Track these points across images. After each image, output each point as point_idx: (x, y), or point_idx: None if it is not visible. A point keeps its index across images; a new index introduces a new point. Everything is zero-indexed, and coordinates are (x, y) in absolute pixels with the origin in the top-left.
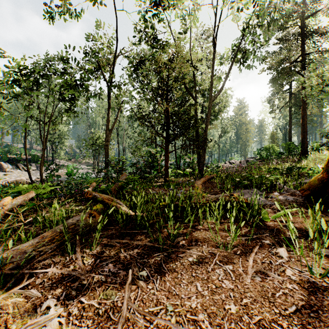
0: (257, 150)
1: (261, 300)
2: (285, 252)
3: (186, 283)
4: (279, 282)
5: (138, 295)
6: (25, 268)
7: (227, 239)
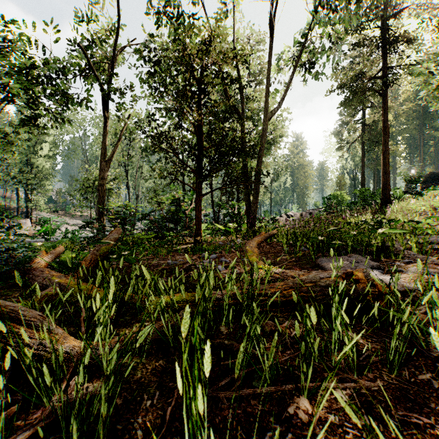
0: (323, 198)
1: None
2: None
3: None
4: None
5: None
6: None
7: None
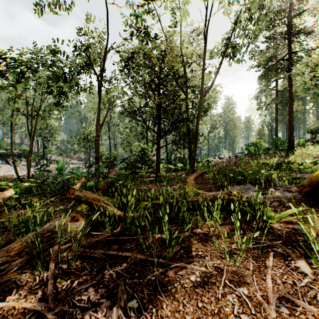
0: (245, 145)
1: None
2: (307, 266)
3: None
4: (315, 317)
5: None
6: None
7: (232, 247)
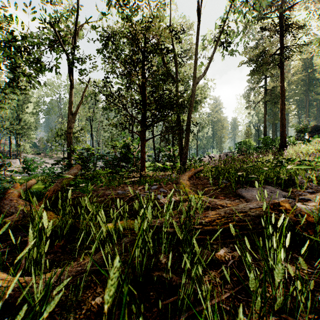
0: (236, 144)
1: None
2: None
3: None
4: None
5: None
6: None
7: None
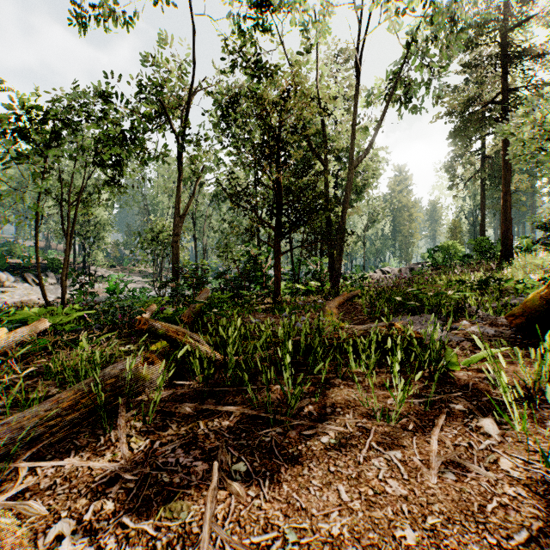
0: (428, 250)
1: (461, 519)
2: (494, 425)
3: (319, 486)
4: (491, 484)
5: (230, 511)
6: (22, 458)
7: (388, 402)
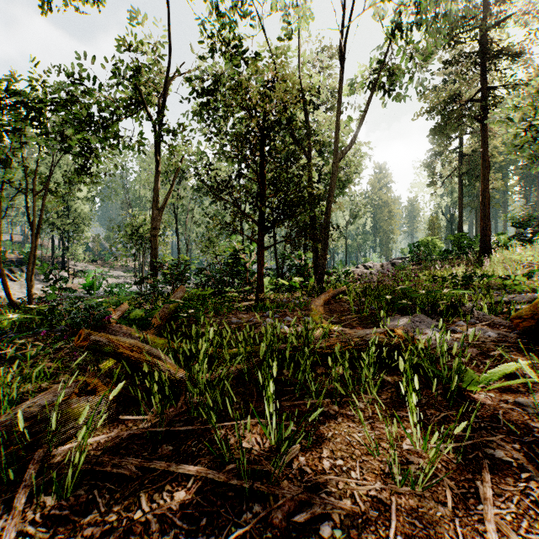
0: (409, 246)
1: None
2: None
3: None
4: None
5: None
6: None
7: (403, 446)
